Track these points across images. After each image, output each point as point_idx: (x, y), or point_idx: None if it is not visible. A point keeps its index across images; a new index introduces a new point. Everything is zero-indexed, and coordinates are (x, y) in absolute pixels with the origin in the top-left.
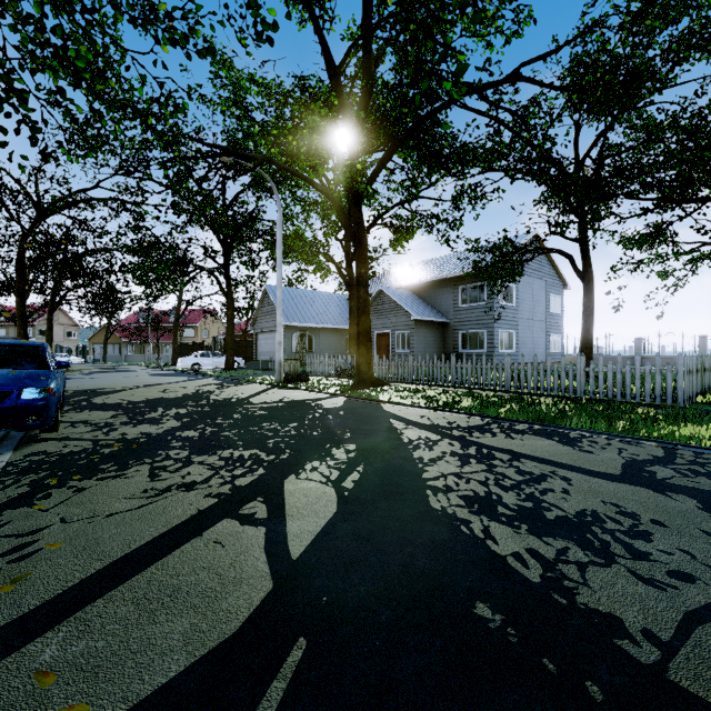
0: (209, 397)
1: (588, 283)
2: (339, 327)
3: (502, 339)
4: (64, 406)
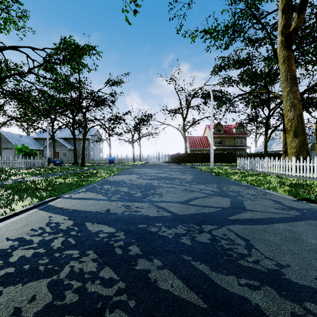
0: None
1: (110, 146)
2: (35, 148)
3: (91, 154)
4: None
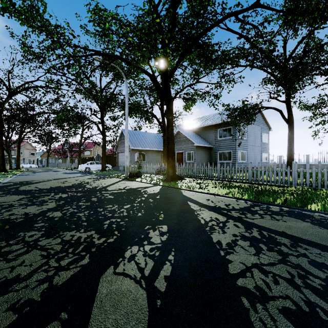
0: (85, 186)
1: (291, 124)
2: (158, 149)
3: (240, 155)
4: (0, 191)
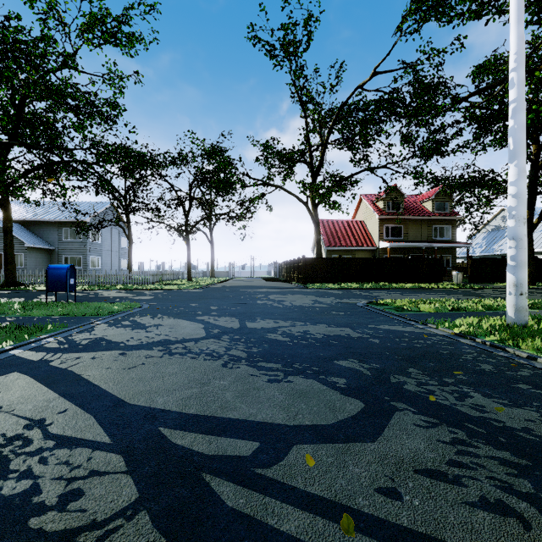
0: None
1: (130, 241)
2: None
3: (93, 261)
4: None
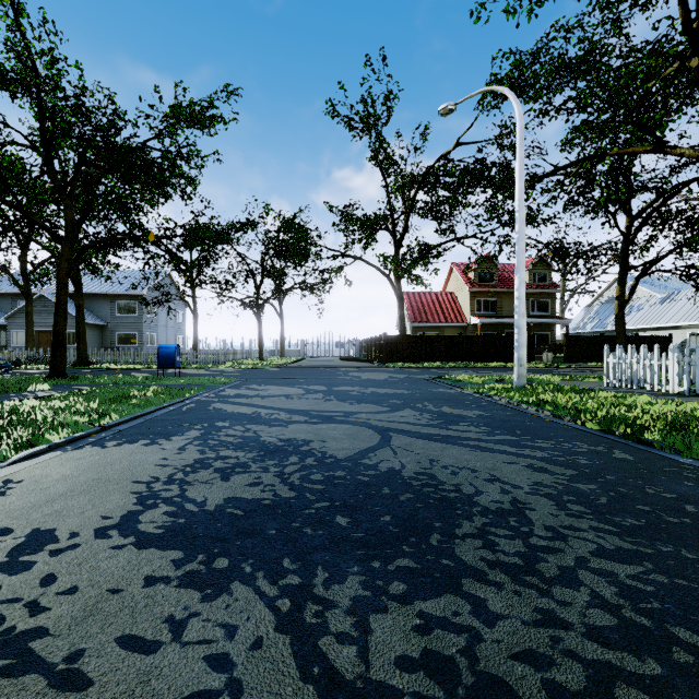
0: None
1: (196, 317)
2: None
3: (149, 338)
4: None
